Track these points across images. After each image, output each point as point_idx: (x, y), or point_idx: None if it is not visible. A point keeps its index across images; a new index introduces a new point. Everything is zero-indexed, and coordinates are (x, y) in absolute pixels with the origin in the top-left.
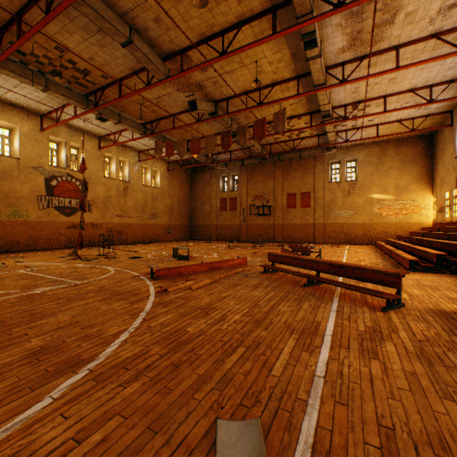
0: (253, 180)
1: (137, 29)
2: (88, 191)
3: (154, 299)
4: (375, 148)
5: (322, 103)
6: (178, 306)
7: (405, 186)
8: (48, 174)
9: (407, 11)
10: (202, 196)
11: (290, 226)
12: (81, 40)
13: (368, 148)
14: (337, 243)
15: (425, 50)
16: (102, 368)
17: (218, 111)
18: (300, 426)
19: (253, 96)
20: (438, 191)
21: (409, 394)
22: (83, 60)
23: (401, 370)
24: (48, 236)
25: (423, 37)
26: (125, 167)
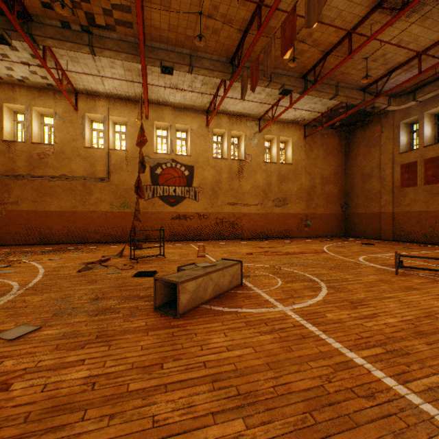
0: None
1: None
2: (194, 177)
3: None
4: None
5: None
6: None
7: None
8: (153, 162)
9: None
10: (364, 167)
11: None
12: None
13: None
14: None
15: None
16: None
17: None
18: None
19: None
20: None
21: None
22: None
23: None
24: (153, 228)
25: None
26: (241, 143)
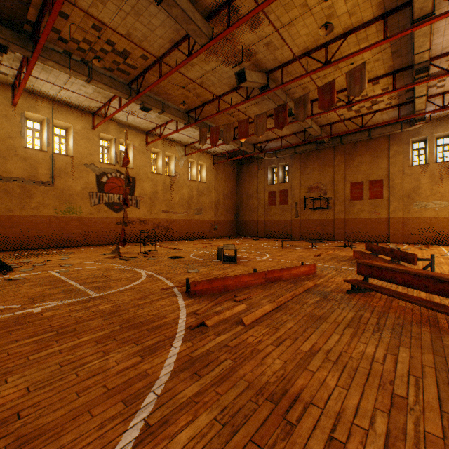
0: (306, 169)
1: None
2: (136, 187)
3: (180, 347)
4: None
5: (418, 51)
6: (221, 379)
7: None
8: (99, 171)
9: None
10: (249, 190)
11: (355, 221)
12: (115, 10)
13: None
14: (422, 243)
15: None
16: None
17: (270, 84)
18: None
19: (316, 58)
20: None
21: None
22: (119, 34)
23: None
24: (99, 232)
25: None
26: (171, 162)
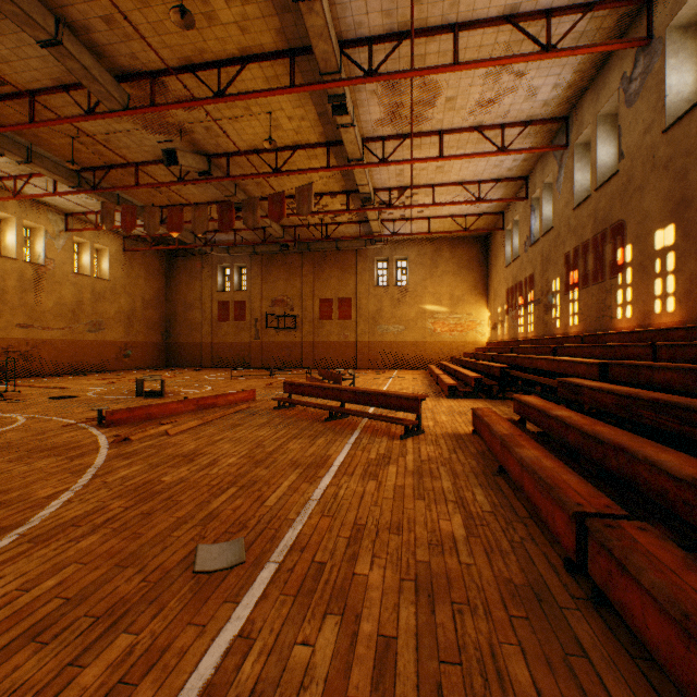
0: (270, 276)
1: (70, 24)
2: None
3: (109, 451)
4: (428, 246)
5: (361, 183)
6: (149, 456)
7: (460, 297)
8: None
9: (447, 95)
10: (188, 297)
11: (325, 344)
12: None
13: (420, 246)
14: (385, 368)
15: (470, 142)
16: (40, 531)
17: (213, 171)
18: (284, 536)
19: (268, 158)
20: (492, 304)
21: (391, 500)
22: None
23: (393, 485)
24: None
25: (466, 127)
26: (37, 239)
